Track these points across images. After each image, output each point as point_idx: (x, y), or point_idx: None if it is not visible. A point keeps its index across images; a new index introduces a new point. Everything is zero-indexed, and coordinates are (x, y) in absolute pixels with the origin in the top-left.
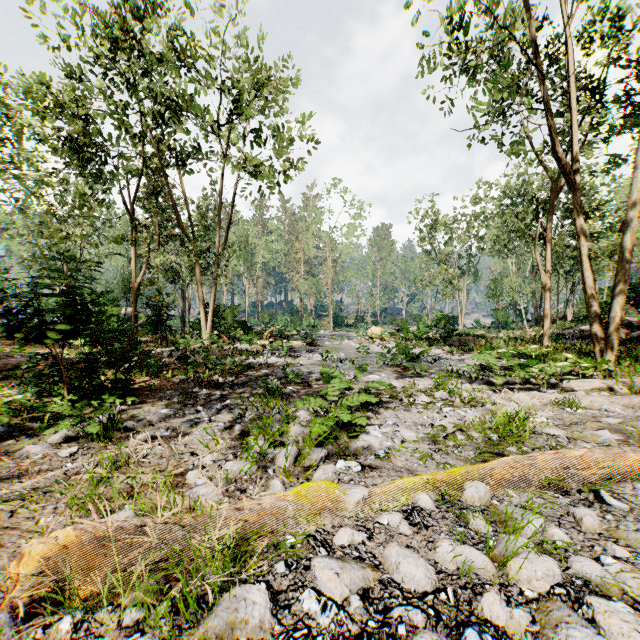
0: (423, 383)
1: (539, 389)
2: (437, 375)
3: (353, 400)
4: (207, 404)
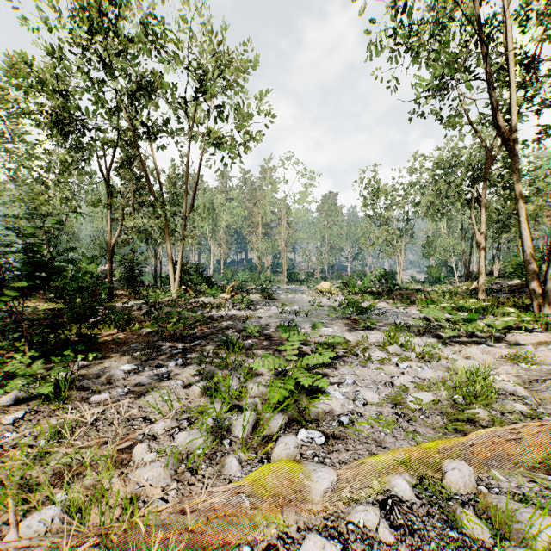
0: (374, 336)
1: (486, 343)
2: (386, 328)
3: (313, 360)
4: (168, 359)
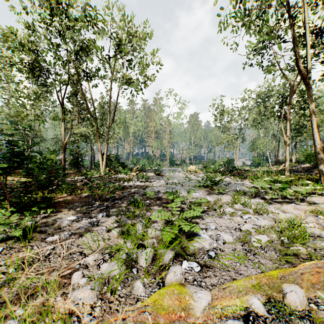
0: (225, 198)
1: (294, 202)
2: (231, 193)
3: (190, 214)
4: (97, 212)
